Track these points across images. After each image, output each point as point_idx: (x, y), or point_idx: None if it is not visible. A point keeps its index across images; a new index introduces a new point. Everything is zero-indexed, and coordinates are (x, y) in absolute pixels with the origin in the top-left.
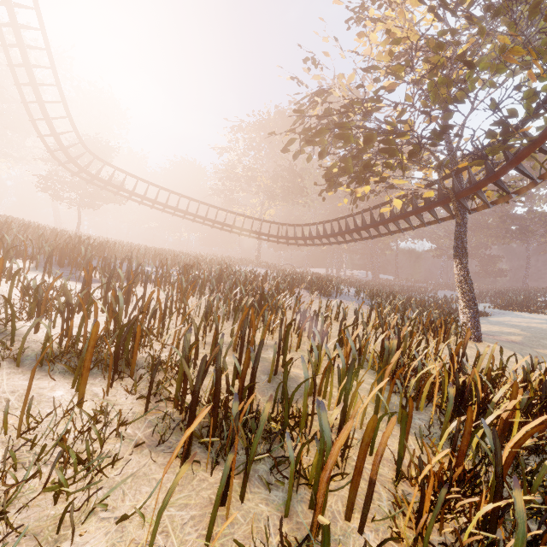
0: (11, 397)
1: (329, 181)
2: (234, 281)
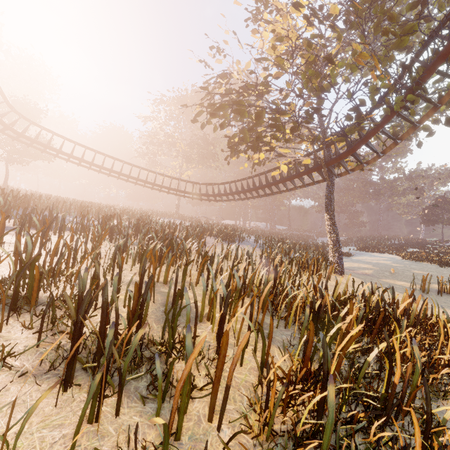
0: None
1: (231, 148)
2: (148, 229)
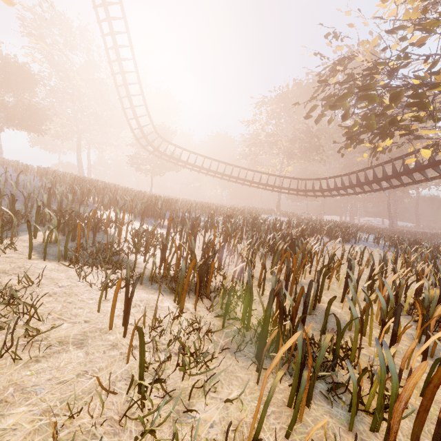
0: (141, 304)
1: (350, 139)
2: (267, 228)
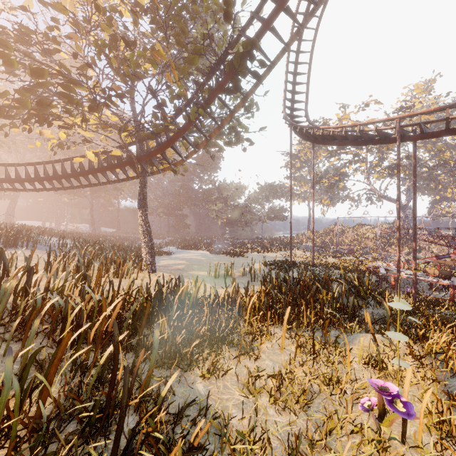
0: None
1: None
2: None
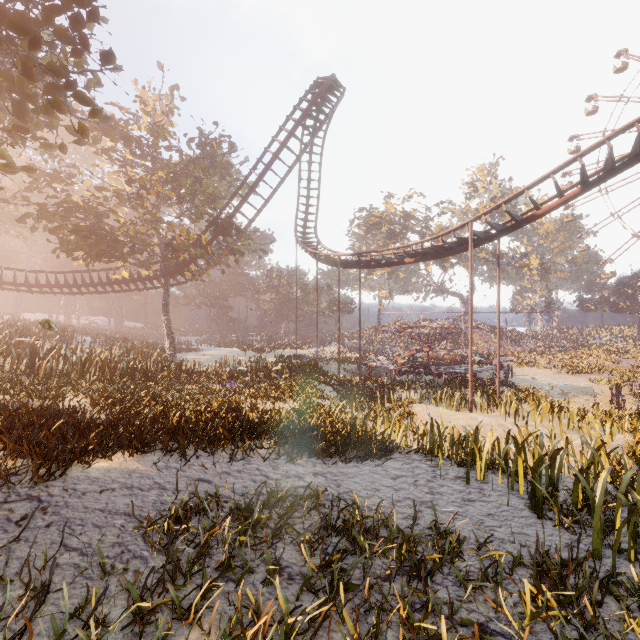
0: None
1: (67, 253)
2: None
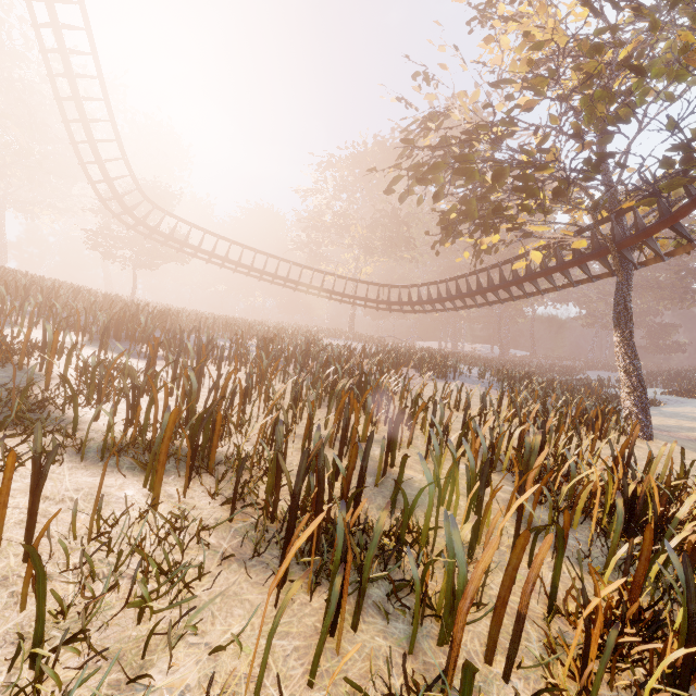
0: (76, 495)
1: (446, 230)
2: (326, 358)
